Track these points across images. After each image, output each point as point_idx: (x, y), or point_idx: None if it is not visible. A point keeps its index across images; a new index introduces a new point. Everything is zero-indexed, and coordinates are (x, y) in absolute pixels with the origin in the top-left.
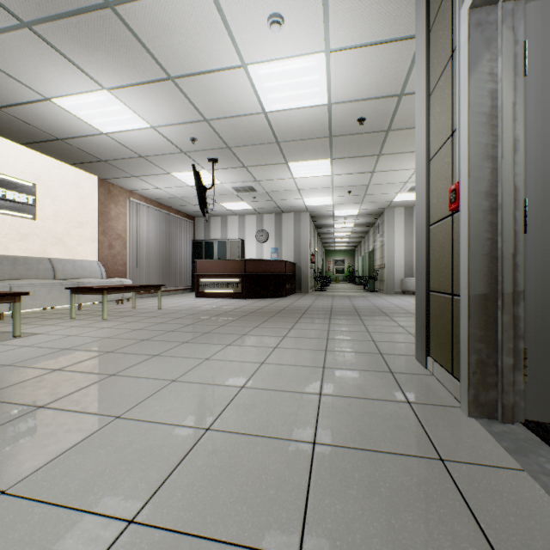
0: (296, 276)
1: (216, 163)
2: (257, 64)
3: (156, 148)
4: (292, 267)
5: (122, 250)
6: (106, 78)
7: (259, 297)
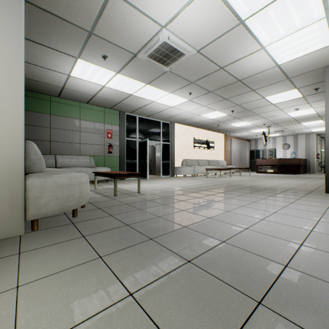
0: (306, 165)
1: (269, 127)
2: (290, 112)
3: (250, 127)
4: (303, 161)
5: (229, 156)
6: (247, 120)
7: (285, 174)
